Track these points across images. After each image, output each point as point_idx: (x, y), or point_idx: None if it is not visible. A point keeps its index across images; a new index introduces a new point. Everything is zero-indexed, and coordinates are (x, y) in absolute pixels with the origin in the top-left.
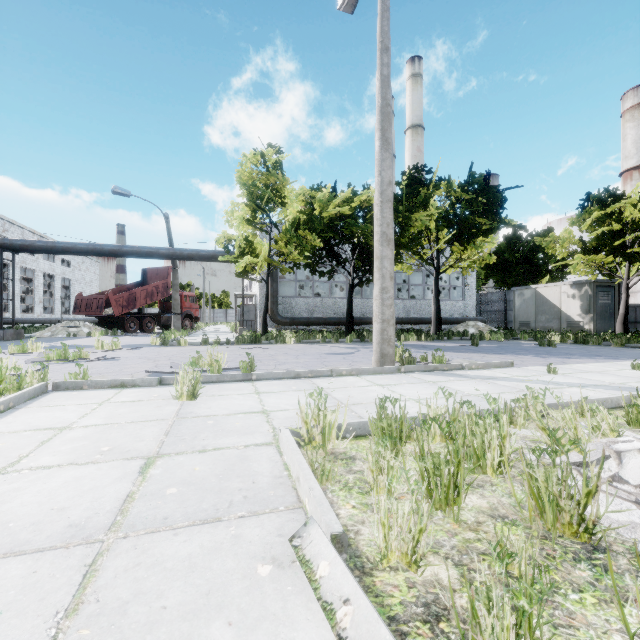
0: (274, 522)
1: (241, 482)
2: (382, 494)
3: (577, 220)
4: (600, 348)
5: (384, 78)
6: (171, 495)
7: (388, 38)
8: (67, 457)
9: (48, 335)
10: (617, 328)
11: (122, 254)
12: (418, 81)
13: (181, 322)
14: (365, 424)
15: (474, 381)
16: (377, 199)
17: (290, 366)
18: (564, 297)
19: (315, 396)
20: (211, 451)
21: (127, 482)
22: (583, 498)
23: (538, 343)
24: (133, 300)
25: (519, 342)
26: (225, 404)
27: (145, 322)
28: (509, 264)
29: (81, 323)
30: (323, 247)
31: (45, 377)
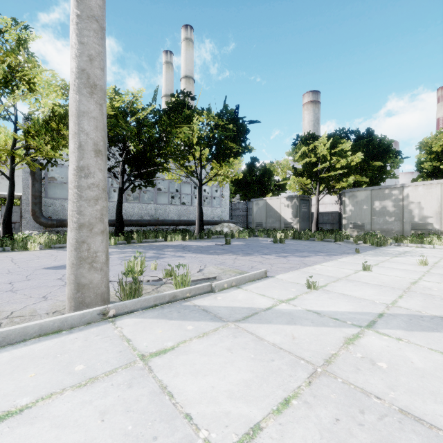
0: None
1: None
2: None
3: (292, 152)
4: (311, 243)
5: None
6: None
7: None
8: None
9: None
10: (313, 227)
11: None
12: (190, 44)
13: None
14: None
15: (226, 335)
16: (72, 11)
17: None
18: (283, 206)
19: None
20: None
21: None
22: None
23: (273, 240)
24: None
25: (258, 239)
26: None
27: None
28: (249, 184)
29: None
30: None
31: None
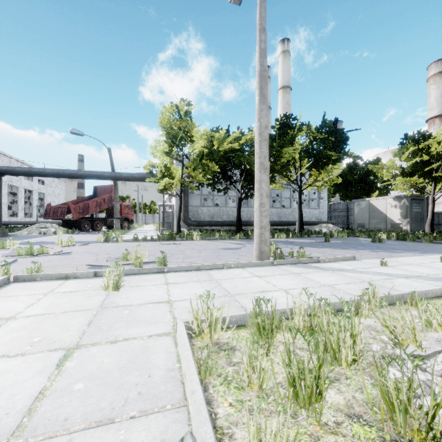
0: (160, 424)
1: (139, 376)
2: (255, 389)
3: (398, 153)
4: (415, 244)
5: (262, 50)
6: (77, 391)
7: (265, 21)
8: (2, 348)
9: (26, 233)
10: (426, 229)
11: (78, 176)
12: (287, 56)
13: (121, 224)
14: (244, 316)
15: (327, 273)
16: (257, 138)
17: (194, 259)
18: (389, 207)
19: (204, 297)
20: (120, 342)
21: (44, 376)
22: (431, 409)
23: (371, 240)
24: (87, 208)
25: (358, 239)
26: (140, 294)
27: (95, 224)
28: (350, 183)
29: (49, 225)
30: (220, 172)
31: (8, 271)
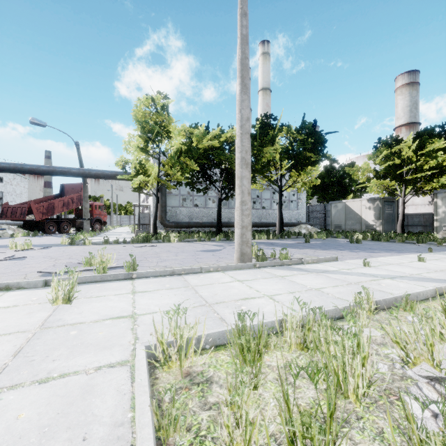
0: None
1: (67, 440)
2: None
3: (373, 156)
4: (390, 244)
5: (243, 37)
6: None
7: (246, 6)
8: None
9: None
10: (397, 229)
11: (40, 172)
12: (267, 57)
13: (92, 225)
14: (224, 333)
15: (312, 275)
16: (238, 131)
17: (169, 263)
18: (363, 208)
19: (171, 314)
20: (54, 380)
21: None
22: None
23: (349, 240)
24: (52, 208)
25: (336, 239)
26: (98, 307)
27: (62, 225)
28: (327, 186)
29: (6, 226)
30: (199, 170)
31: None
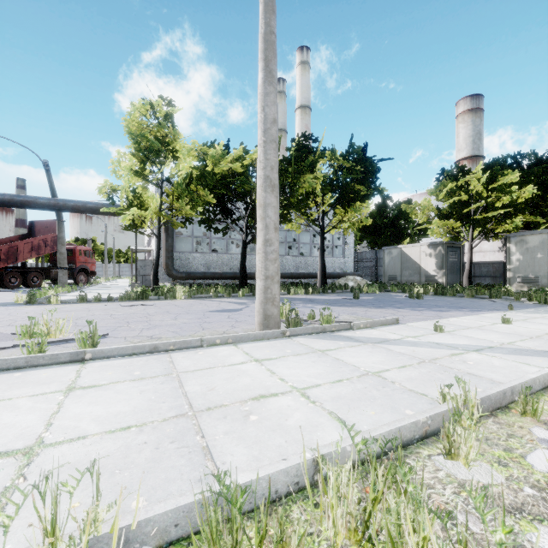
0: None
1: None
2: None
3: (435, 191)
4: (457, 299)
5: (268, 1)
6: None
7: None
8: None
9: None
10: (464, 281)
11: None
12: (306, 68)
13: (75, 276)
14: (190, 511)
15: (367, 347)
16: (260, 138)
17: (159, 331)
18: (423, 255)
19: (6, 515)
20: None
21: None
22: None
23: (408, 295)
24: (14, 253)
25: (391, 294)
26: None
27: (30, 277)
28: (379, 228)
29: None
30: (217, 204)
31: None
